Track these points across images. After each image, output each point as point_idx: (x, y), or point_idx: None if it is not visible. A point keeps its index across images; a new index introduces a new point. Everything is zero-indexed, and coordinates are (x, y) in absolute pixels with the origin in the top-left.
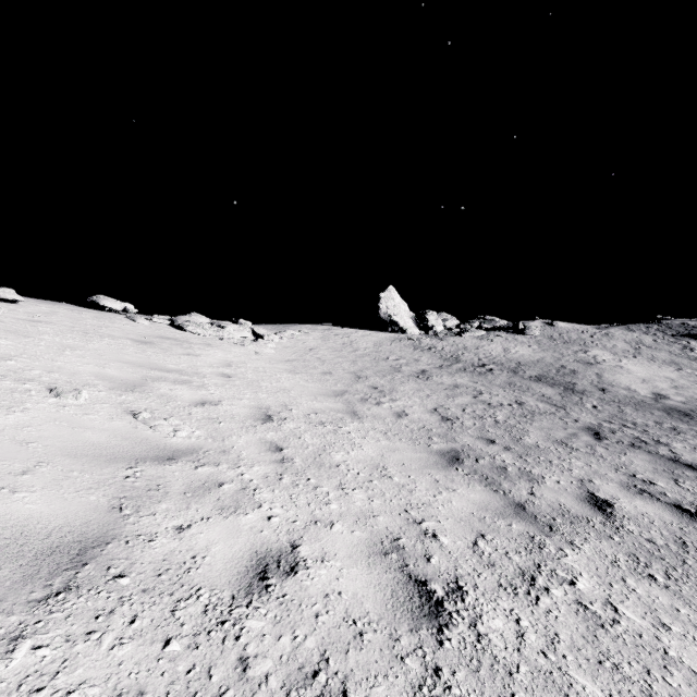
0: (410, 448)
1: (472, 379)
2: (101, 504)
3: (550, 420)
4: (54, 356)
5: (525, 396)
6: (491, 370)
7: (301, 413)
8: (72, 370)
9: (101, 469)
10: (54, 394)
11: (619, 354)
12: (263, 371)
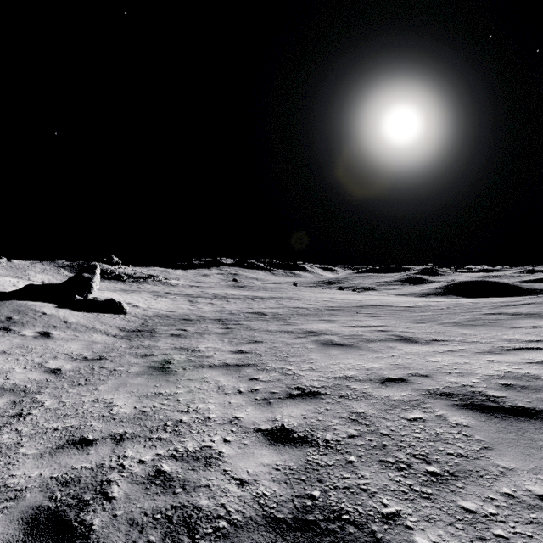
0: None
1: None
2: None
3: None
4: None
5: None
6: None
7: None
8: None
9: None
10: None
11: (37, 273)
12: None
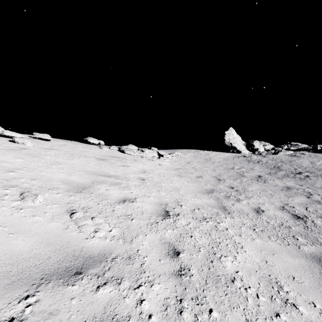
0: (283, 249)
1: (296, 182)
2: None
3: None
4: (44, 168)
5: None
6: (308, 176)
7: (188, 208)
8: (48, 178)
9: None
10: (21, 198)
11: None
12: (162, 176)
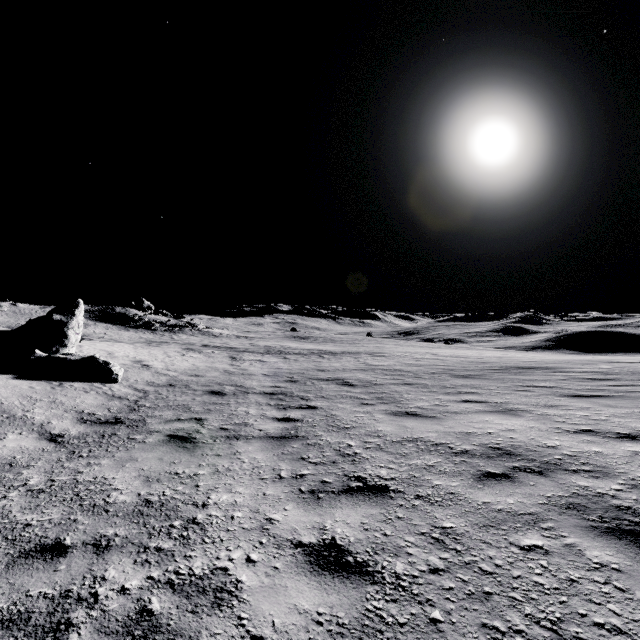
0: None
1: None
2: None
3: None
4: None
5: None
6: None
7: None
8: None
9: None
10: None
11: None
12: None
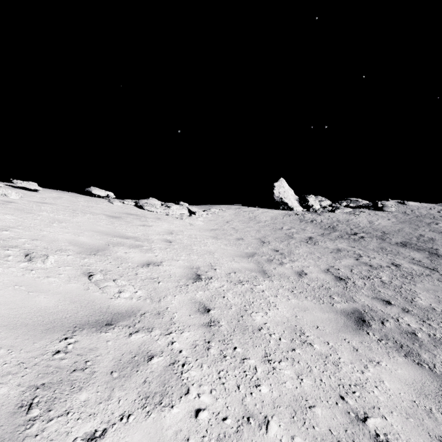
0: (316, 307)
1: (349, 244)
2: (8, 401)
3: (430, 282)
4: (43, 227)
5: (398, 259)
6: (363, 238)
7: (223, 272)
8: (52, 238)
9: (33, 343)
10: (28, 259)
11: None
12: (194, 238)
